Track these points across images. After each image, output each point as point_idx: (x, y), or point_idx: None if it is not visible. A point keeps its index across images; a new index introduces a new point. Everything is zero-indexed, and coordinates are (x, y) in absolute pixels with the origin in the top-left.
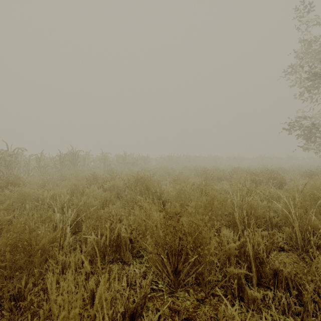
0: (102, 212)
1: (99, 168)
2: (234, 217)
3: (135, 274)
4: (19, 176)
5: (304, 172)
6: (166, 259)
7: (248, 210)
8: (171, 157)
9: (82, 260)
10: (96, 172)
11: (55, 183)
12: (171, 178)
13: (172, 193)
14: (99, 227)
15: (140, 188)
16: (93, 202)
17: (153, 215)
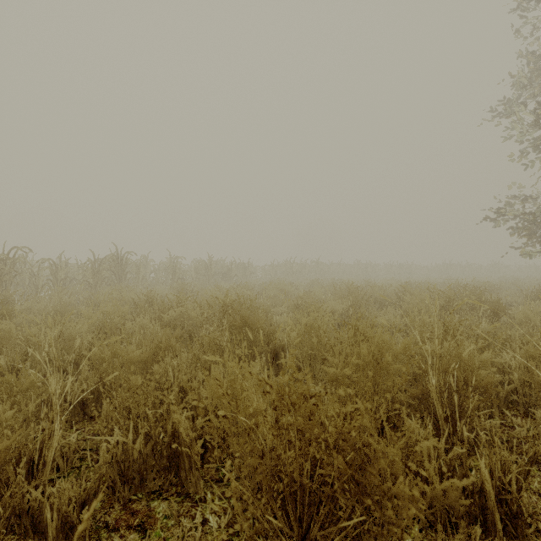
0: (139, 381)
1: (164, 284)
2: (426, 388)
3: (205, 538)
4: (2, 299)
5: (532, 290)
6: (281, 502)
7: (457, 375)
8: (291, 264)
9: (83, 498)
10: (156, 290)
11: (79, 311)
12: (290, 302)
13: (293, 333)
14: (132, 413)
15: (231, 322)
16: (129, 353)
17: (250, 395)
